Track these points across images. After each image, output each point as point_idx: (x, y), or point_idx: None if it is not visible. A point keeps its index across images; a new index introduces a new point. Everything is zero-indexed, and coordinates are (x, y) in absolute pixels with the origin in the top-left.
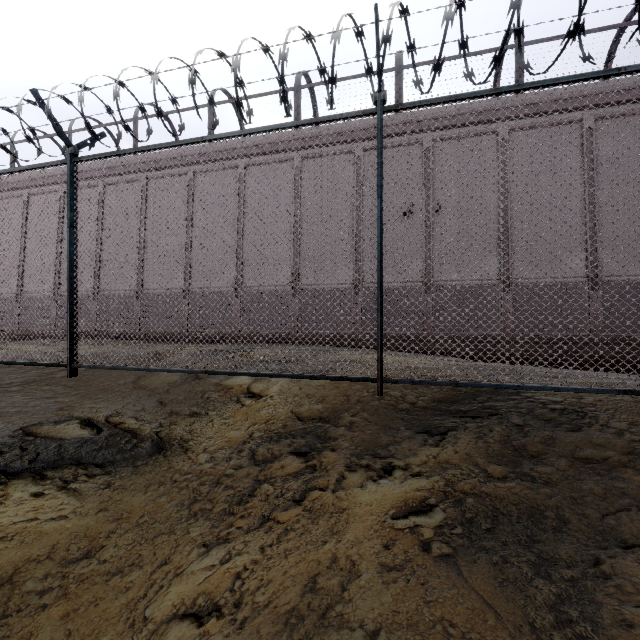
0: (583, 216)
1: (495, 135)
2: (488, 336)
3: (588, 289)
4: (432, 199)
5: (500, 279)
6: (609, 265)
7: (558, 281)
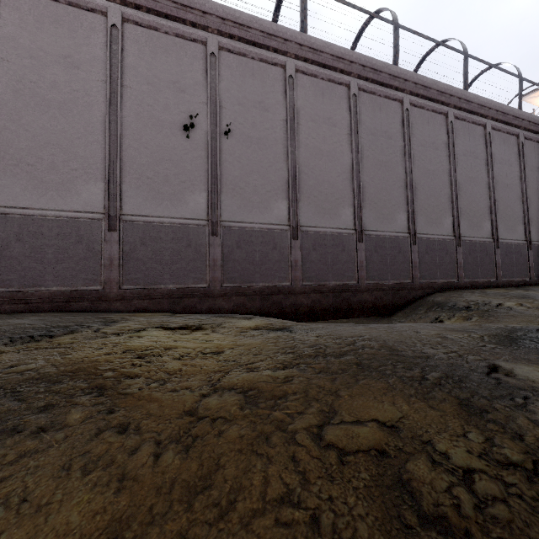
0: (351, 173)
1: (283, 69)
2: (280, 287)
3: (356, 241)
4: (219, 118)
5: (289, 225)
6: (368, 220)
7: (336, 231)
